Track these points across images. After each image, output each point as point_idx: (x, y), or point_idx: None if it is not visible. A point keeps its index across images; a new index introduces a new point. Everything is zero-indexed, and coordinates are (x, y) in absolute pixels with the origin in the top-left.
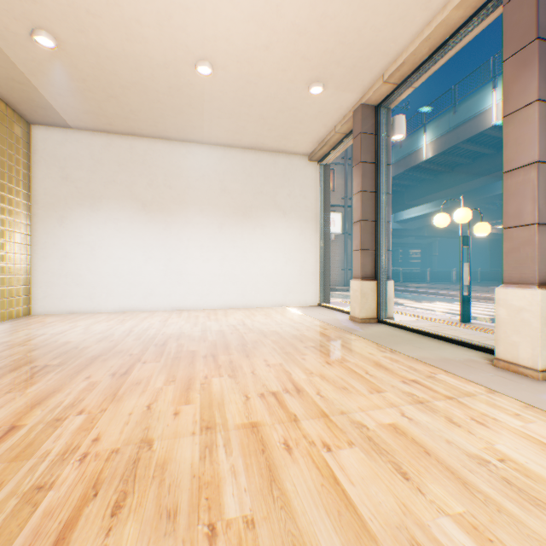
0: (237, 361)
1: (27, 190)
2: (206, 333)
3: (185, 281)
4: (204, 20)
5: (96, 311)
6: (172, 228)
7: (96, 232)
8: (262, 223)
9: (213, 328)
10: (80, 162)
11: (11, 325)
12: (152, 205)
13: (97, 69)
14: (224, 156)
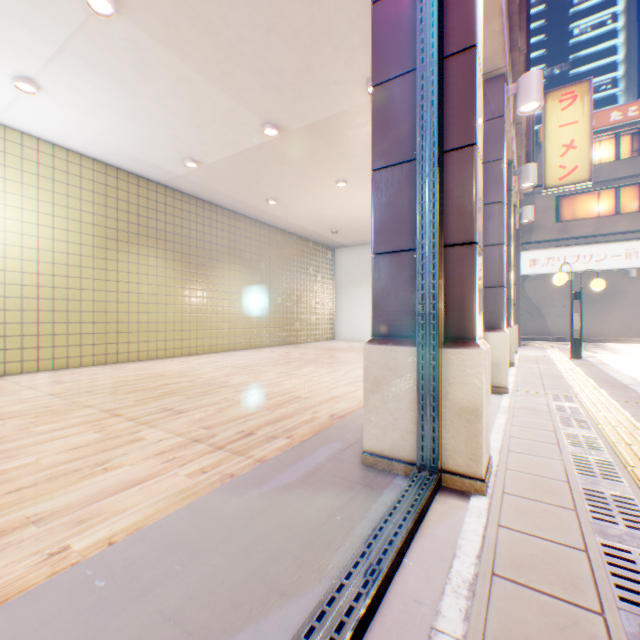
0: None
1: (335, 281)
2: None
3: None
4: None
5: (361, 340)
6: None
7: (361, 299)
8: None
9: None
10: (355, 263)
11: (328, 342)
12: None
13: (354, 231)
14: None
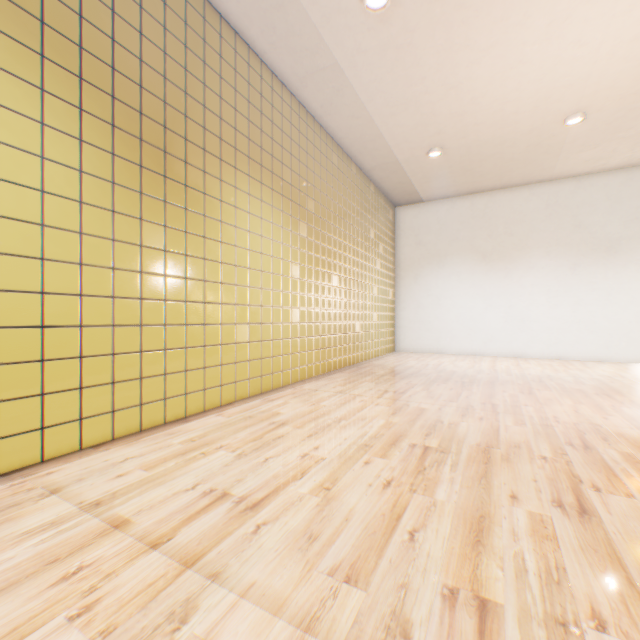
0: (638, 401)
1: (393, 258)
2: (578, 379)
3: (526, 328)
4: (584, 86)
5: (441, 353)
6: (512, 275)
7: (441, 285)
8: (636, 257)
9: (581, 375)
10: (428, 228)
11: (394, 357)
12: (490, 255)
13: (463, 156)
14: (577, 187)
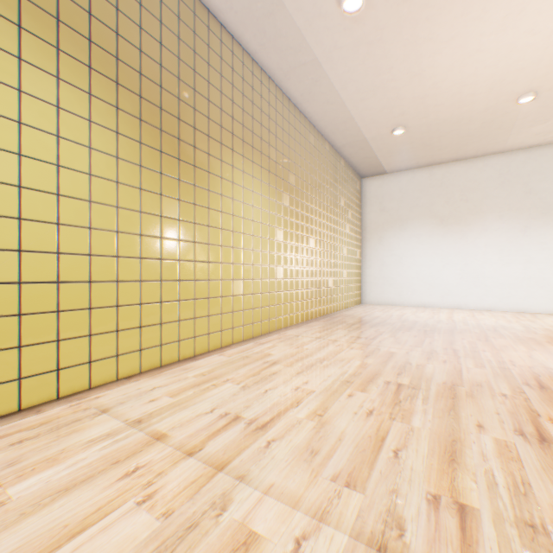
0: None
1: (360, 223)
2: (530, 329)
3: (480, 283)
4: (536, 69)
5: (402, 305)
6: (467, 236)
7: (402, 246)
8: None
9: (532, 326)
10: (391, 196)
11: (362, 308)
12: (447, 219)
13: (424, 133)
14: (527, 158)
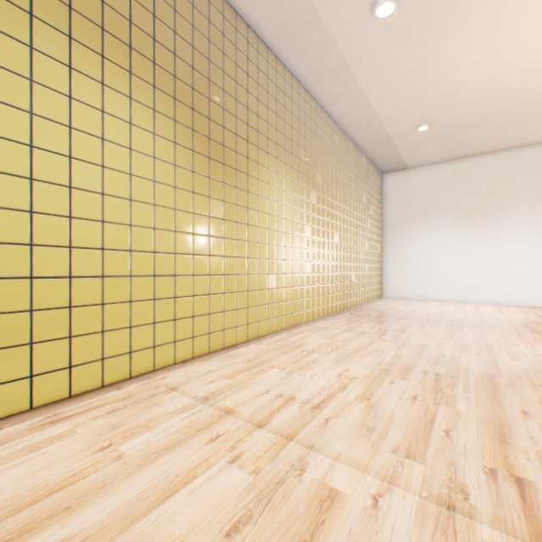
0: None
1: (380, 218)
2: None
3: (507, 278)
4: None
5: (424, 299)
6: (493, 230)
7: (424, 240)
8: None
9: None
10: (412, 191)
11: (383, 302)
12: (472, 213)
13: (449, 129)
14: None
